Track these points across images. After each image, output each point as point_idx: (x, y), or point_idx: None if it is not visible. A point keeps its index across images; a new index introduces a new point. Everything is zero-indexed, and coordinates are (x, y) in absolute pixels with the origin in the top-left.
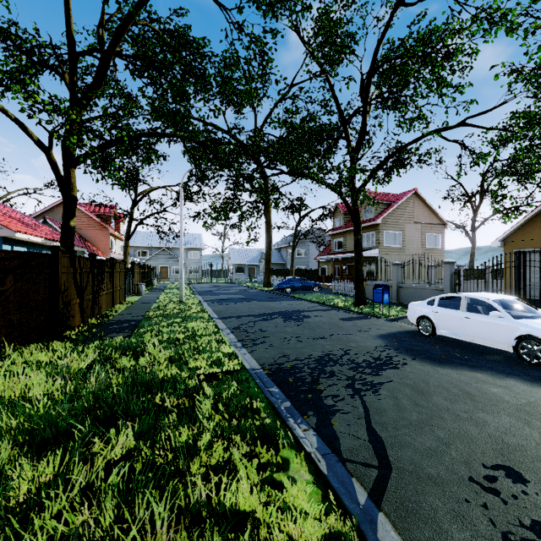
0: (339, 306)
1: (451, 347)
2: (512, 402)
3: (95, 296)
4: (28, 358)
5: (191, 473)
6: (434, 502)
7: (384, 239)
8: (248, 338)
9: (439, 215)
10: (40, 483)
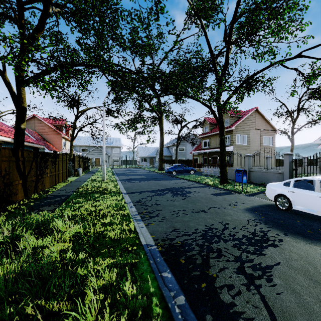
0: (209, 184)
1: (309, 220)
2: None
3: (38, 178)
4: None
5: None
6: None
7: (236, 140)
8: (145, 211)
9: (271, 124)
10: None
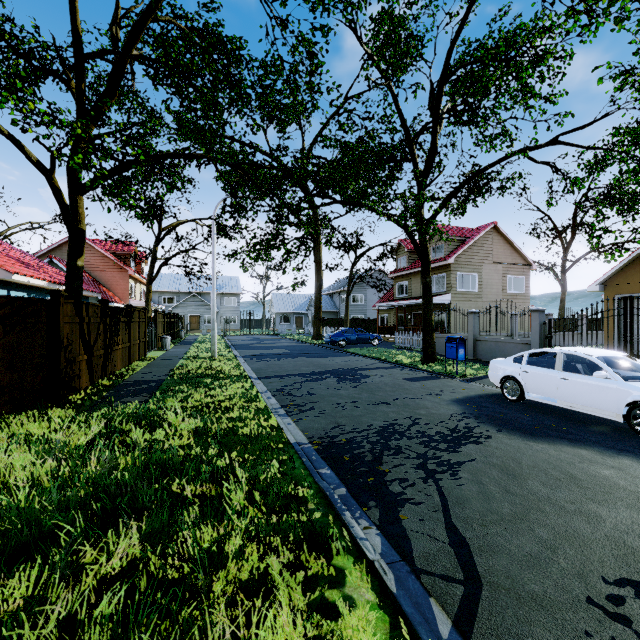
0: (403, 363)
1: (545, 414)
2: (630, 489)
3: (108, 351)
4: (17, 430)
5: (213, 596)
6: (543, 636)
7: (457, 283)
8: (293, 403)
9: (523, 253)
10: (7, 609)
